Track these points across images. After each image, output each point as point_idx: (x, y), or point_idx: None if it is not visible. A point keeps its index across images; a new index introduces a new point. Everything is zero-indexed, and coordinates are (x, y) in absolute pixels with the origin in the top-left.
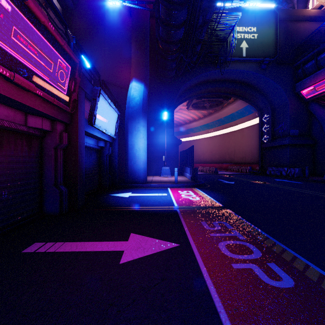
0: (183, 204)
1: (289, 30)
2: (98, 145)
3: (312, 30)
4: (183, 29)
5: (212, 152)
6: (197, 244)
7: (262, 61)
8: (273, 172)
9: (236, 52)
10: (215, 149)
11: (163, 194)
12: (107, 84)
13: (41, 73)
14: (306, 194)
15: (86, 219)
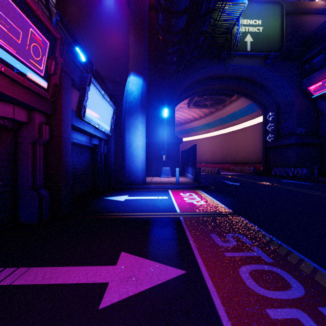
0: (187, 209)
1: (296, 24)
2: (91, 143)
3: (319, 24)
4: (184, 17)
5: (213, 152)
6: (210, 271)
7: (267, 56)
8: (279, 172)
9: (240, 46)
10: (216, 148)
11: (163, 197)
12: (104, 79)
13: (2, 42)
14: (323, 197)
15: (68, 230)
